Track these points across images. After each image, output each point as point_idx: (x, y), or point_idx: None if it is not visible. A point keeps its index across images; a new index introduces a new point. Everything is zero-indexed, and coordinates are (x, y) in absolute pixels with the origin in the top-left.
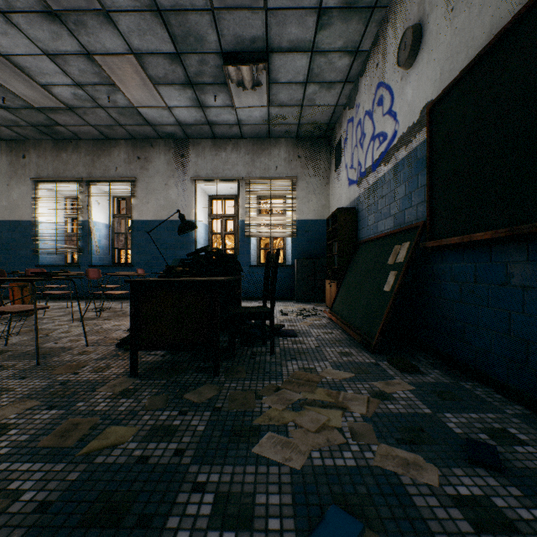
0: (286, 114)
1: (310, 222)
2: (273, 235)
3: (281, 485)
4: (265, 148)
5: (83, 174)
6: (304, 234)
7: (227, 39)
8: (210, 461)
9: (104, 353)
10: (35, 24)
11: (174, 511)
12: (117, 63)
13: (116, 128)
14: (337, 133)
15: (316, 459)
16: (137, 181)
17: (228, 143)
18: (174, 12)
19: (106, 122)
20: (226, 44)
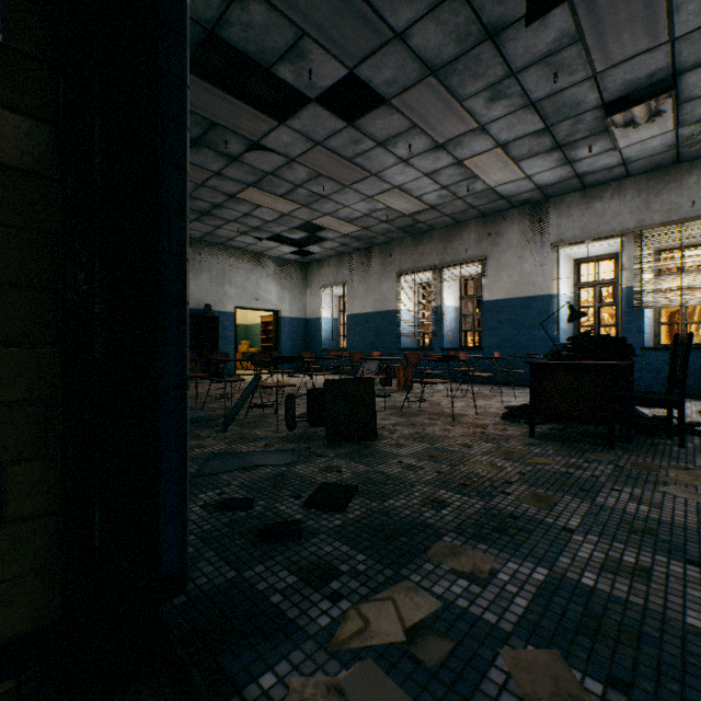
0: None
1: None
2: (684, 303)
3: (686, 505)
4: (669, 181)
5: (435, 262)
6: None
7: (611, 91)
8: (620, 484)
9: (494, 421)
10: (424, 159)
11: (601, 492)
12: (482, 159)
13: (468, 212)
14: None
15: None
16: (486, 260)
17: (605, 189)
18: (547, 97)
19: (459, 209)
20: (610, 95)
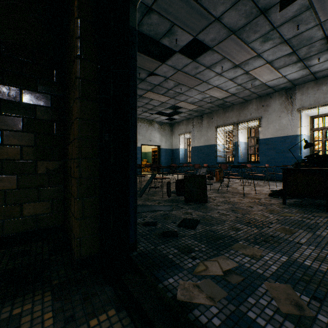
0: None
1: None
2: None
3: None
4: None
5: (234, 121)
6: None
7: None
8: None
9: (264, 197)
10: (229, 72)
11: (319, 230)
12: (259, 70)
13: (251, 95)
14: None
15: None
16: (261, 118)
17: None
18: (293, 37)
19: (247, 94)
20: None
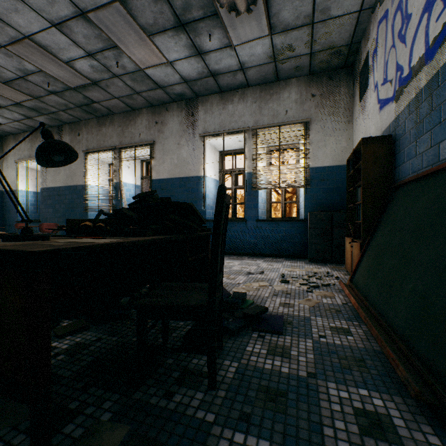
0: (293, 42)
1: (327, 169)
2: (282, 186)
3: None
4: (273, 93)
5: (116, 143)
6: (319, 183)
7: None
8: None
9: None
10: None
11: None
12: (109, 17)
13: (135, 97)
14: (362, 52)
15: None
16: (155, 144)
17: (235, 94)
18: None
19: (125, 93)
20: None
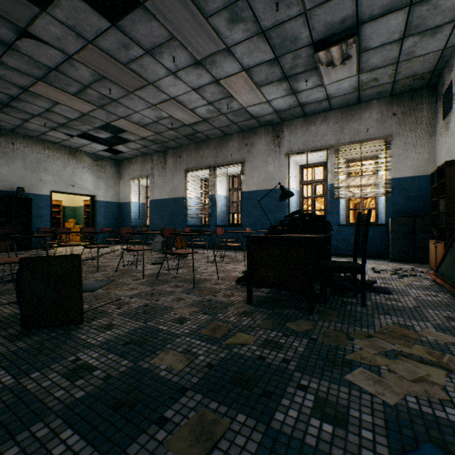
0: (378, 76)
1: (408, 179)
2: (363, 195)
3: (373, 410)
4: (354, 114)
5: (211, 163)
6: (400, 192)
7: (318, 30)
8: (309, 373)
9: (228, 286)
10: (189, 73)
11: (285, 396)
12: (234, 80)
13: (231, 126)
14: (445, 78)
15: (411, 403)
16: (244, 162)
17: (317, 117)
18: (273, 28)
19: (225, 124)
20: (317, 34)
